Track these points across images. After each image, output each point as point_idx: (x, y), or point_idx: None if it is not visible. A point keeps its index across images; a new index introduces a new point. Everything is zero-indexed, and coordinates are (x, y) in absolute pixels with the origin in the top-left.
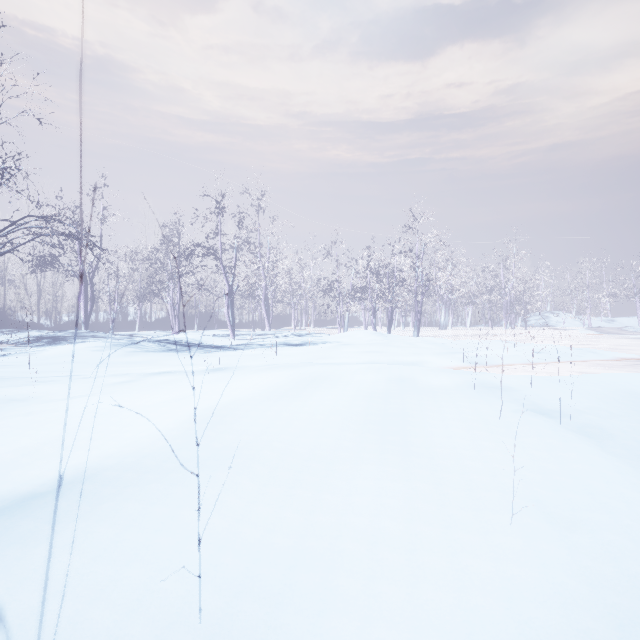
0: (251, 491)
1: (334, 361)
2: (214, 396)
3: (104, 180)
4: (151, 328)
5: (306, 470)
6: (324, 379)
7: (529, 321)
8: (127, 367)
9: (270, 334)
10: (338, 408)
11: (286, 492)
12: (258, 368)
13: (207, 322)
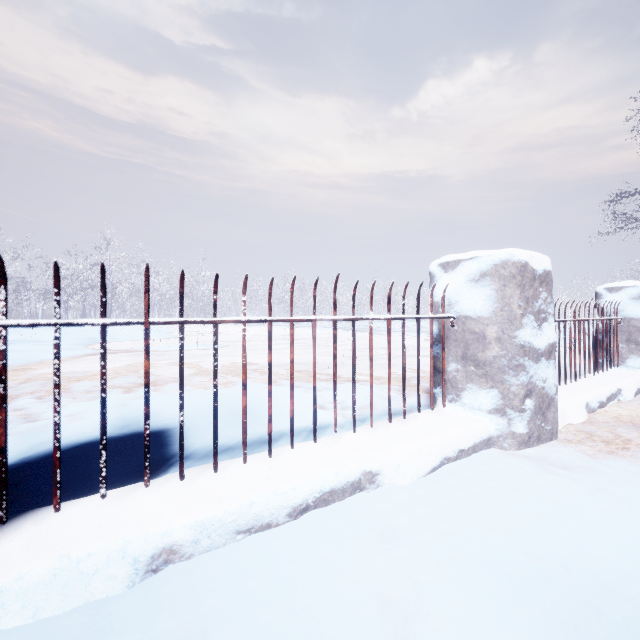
0: None
1: None
2: None
3: None
4: None
5: None
6: None
7: None
8: None
9: None
10: None
11: None
12: None
13: None
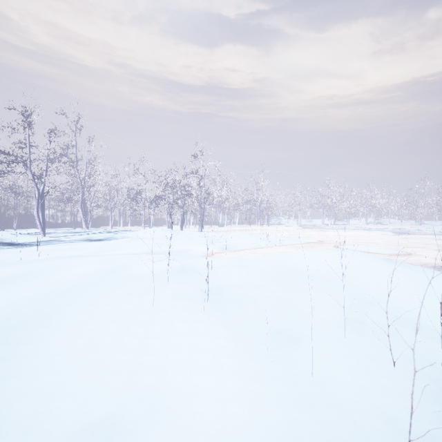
0: None
1: (116, 252)
2: None
3: None
4: None
5: None
6: (32, 275)
7: (271, 221)
8: None
9: (85, 232)
10: None
11: None
12: None
13: (31, 222)
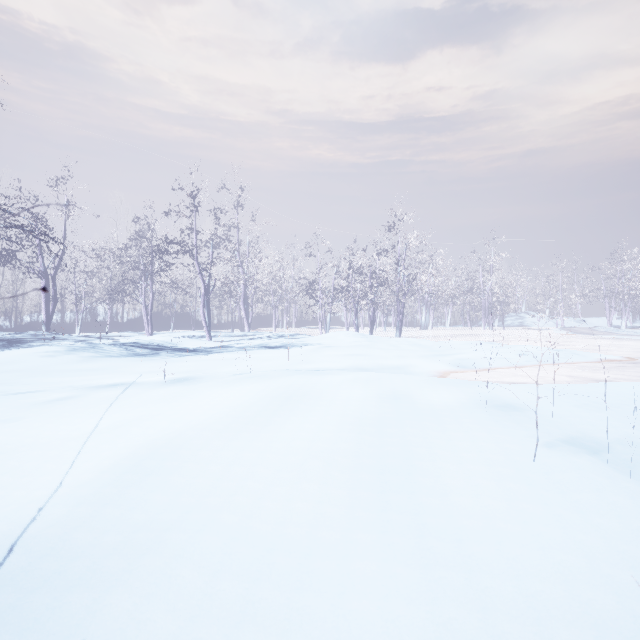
0: (165, 639)
1: (315, 366)
2: (161, 423)
3: (68, 170)
4: (124, 329)
5: (266, 577)
6: (302, 397)
7: (506, 321)
8: (79, 376)
9: (249, 335)
10: (319, 448)
11: (227, 639)
12: (227, 379)
13: (184, 322)
